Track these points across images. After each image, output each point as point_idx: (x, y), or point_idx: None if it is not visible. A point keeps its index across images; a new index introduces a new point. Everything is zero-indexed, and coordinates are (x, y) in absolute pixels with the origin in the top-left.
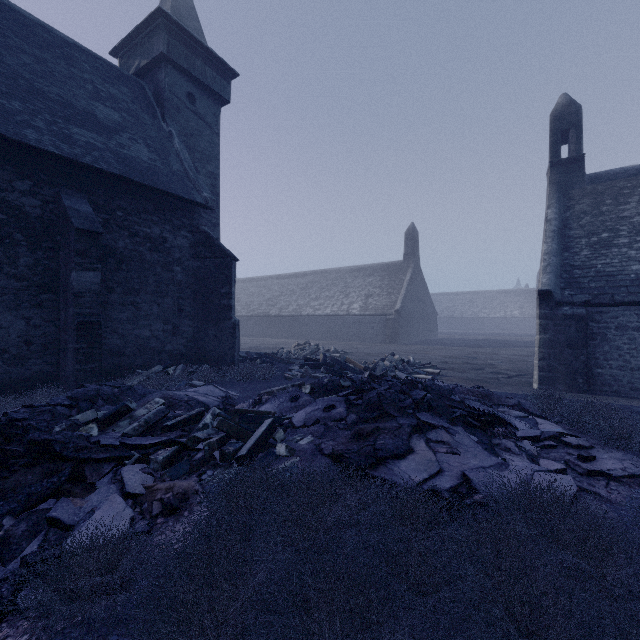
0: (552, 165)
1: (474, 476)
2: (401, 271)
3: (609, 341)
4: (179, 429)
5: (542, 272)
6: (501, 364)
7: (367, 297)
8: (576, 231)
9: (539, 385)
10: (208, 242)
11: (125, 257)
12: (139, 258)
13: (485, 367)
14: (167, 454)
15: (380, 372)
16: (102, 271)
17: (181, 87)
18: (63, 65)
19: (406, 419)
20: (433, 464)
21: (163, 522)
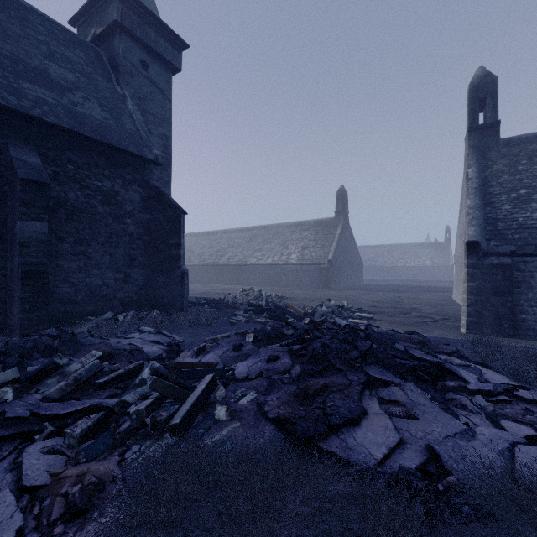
0: (471, 130)
1: (442, 450)
2: (333, 226)
3: (533, 289)
4: (113, 386)
5: (468, 225)
6: (424, 308)
7: (303, 249)
8: (496, 188)
9: (467, 329)
10: (158, 196)
11: (76, 209)
12: (90, 210)
13: (411, 311)
14: (88, 424)
15: (319, 317)
16: (52, 222)
17: (135, 54)
18: (17, 25)
19: (354, 374)
20: (392, 433)
21: (61, 533)
